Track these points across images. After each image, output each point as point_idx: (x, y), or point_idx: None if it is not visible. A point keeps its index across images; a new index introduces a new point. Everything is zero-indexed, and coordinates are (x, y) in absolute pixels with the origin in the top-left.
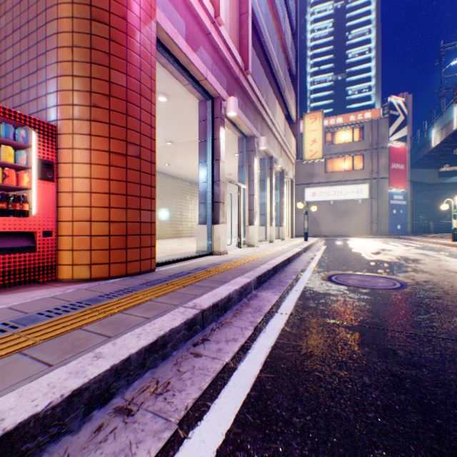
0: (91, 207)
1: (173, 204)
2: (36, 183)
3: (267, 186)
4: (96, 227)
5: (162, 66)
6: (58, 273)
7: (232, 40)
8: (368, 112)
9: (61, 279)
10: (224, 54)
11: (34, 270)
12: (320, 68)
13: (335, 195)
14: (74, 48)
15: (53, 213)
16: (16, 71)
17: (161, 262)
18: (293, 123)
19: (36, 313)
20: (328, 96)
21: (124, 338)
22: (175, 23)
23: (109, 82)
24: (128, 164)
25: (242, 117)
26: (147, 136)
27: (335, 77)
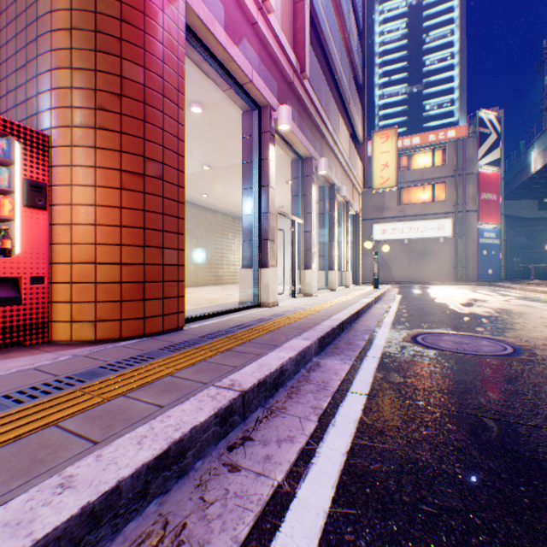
0: (95, 244)
1: (212, 244)
2: (20, 212)
3: (327, 221)
4: (102, 271)
5: (195, 64)
6: (52, 332)
7: (284, 34)
8: (452, 130)
9: (56, 341)
10: (274, 51)
11: (18, 330)
12: (391, 79)
13: (410, 232)
14: (73, 31)
15: (44, 253)
16: (1, 66)
17: (193, 317)
18: (359, 144)
19: (1, 396)
20: (401, 112)
21: (117, 446)
22: (210, 5)
23: (121, 77)
24: (147, 187)
25: (297, 133)
26: (172, 150)
27: (410, 89)
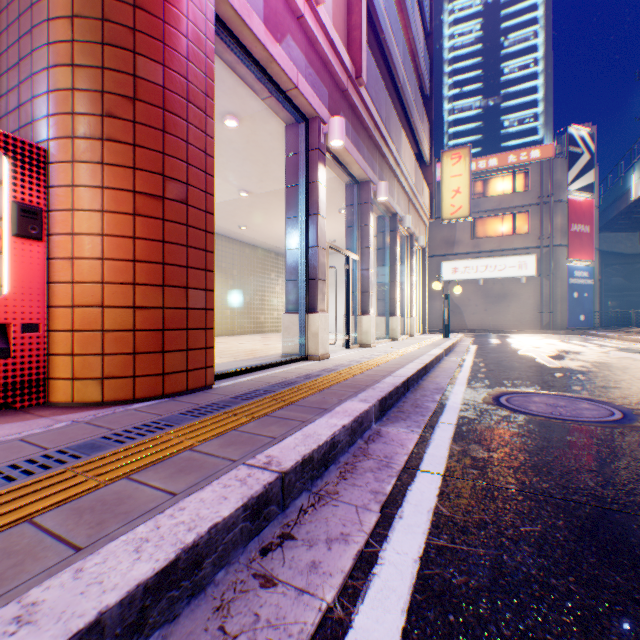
0: (102, 283)
1: (252, 285)
2: (8, 243)
3: (388, 257)
4: (111, 316)
5: (228, 67)
6: (49, 392)
7: (337, 32)
8: (536, 149)
9: (54, 402)
10: (325, 51)
11: (5, 389)
12: (462, 90)
13: (486, 271)
14: (75, 19)
15: (39, 294)
16: None
17: (225, 372)
18: (425, 166)
19: None
20: (475, 129)
21: (106, 555)
22: None
23: (134, 76)
24: (167, 213)
25: (352, 151)
26: (199, 168)
27: (485, 102)
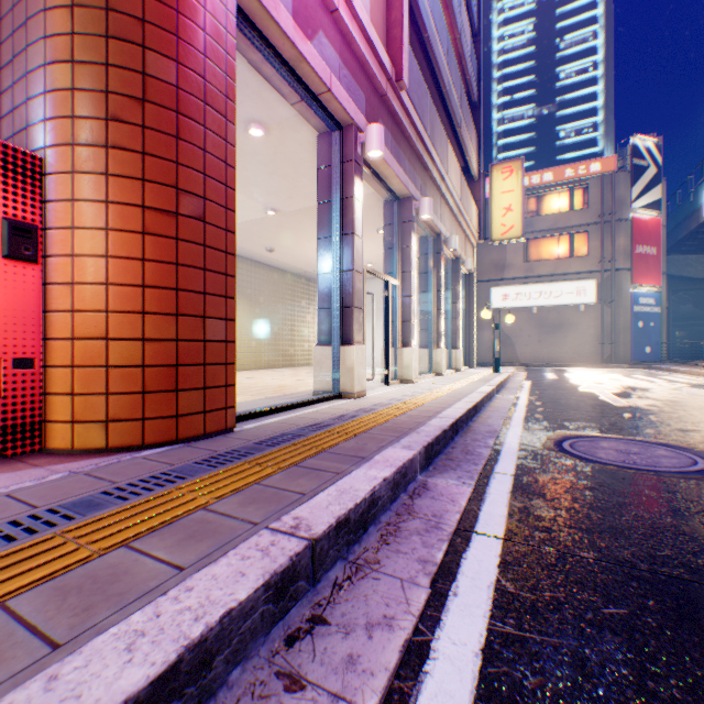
0: (107, 312)
1: (280, 313)
2: None
3: (432, 283)
4: (116, 350)
5: (253, 68)
6: (46, 437)
7: (375, 29)
8: (596, 162)
9: (52, 449)
10: (361, 50)
11: None
12: (513, 98)
13: (540, 298)
14: (76, 8)
15: (34, 324)
16: None
17: (248, 413)
18: (473, 181)
19: None
20: (527, 140)
21: (89, 656)
22: None
23: (143, 74)
24: (181, 231)
25: (391, 163)
26: (218, 180)
27: (539, 110)
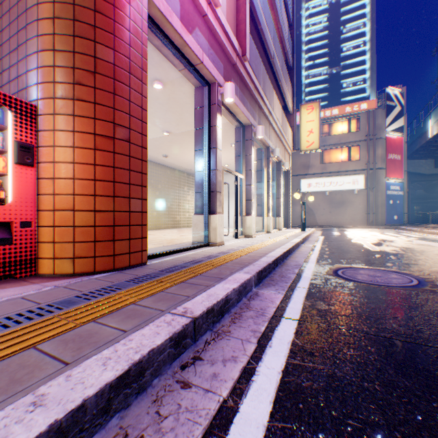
0: (74, 195)
1: (171, 195)
2: (11, 168)
3: (264, 176)
4: (79, 217)
5: (156, 49)
6: (38, 267)
7: (229, 25)
8: (364, 103)
9: (41, 274)
10: (221, 38)
11: (9, 265)
12: (315, 62)
13: (330, 186)
14: (56, 19)
15: (32, 202)
16: None
17: (154, 254)
18: (289, 114)
19: None
20: (323, 89)
21: (84, 367)
22: (168, 0)
23: (94, 57)
24: (116, 148)
25: (239, 105)
26: (137, 118)
27: (330, 70)
